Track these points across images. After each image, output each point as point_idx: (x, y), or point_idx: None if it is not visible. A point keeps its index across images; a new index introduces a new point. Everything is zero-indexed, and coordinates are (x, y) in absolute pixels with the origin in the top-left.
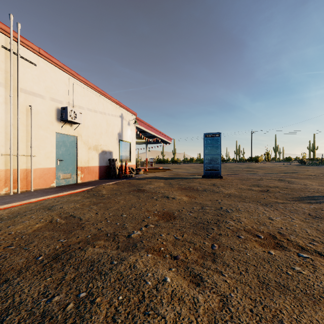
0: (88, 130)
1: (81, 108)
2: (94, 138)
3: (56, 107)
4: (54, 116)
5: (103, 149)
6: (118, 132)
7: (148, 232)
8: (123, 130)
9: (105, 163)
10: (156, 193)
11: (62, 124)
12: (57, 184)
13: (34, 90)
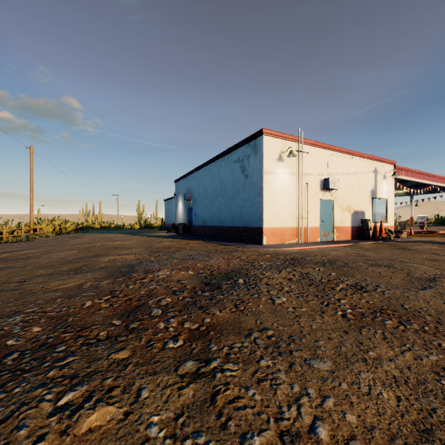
0: (342, 193)
1: (336, 174)
2: (347, 200)
3: (320, 179)
4: (318, 187)
5: (354, 210)
6: (370, 190)
7: (414, 261)
8: (377, 186)
9: (357, 224)
10: (424, 251)
11: (323, 192)
12: (320, 240)
13: (308, 171)
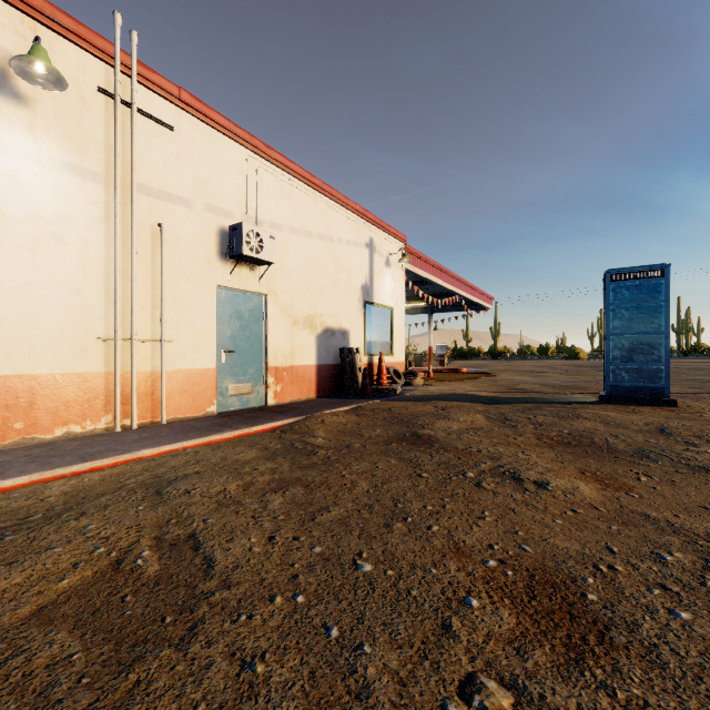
0: (291, 279)
1: (275, 227)
2: (305, 298)
3: (218, 226)
4: (214, 247)
5: (326, 325)
6: (361, 284)
7: None
8: (375, 279)
9: (332, 359)
10: (469, 453)
11: (231, 266)
12: (222, 408)
13: (169, 188)
